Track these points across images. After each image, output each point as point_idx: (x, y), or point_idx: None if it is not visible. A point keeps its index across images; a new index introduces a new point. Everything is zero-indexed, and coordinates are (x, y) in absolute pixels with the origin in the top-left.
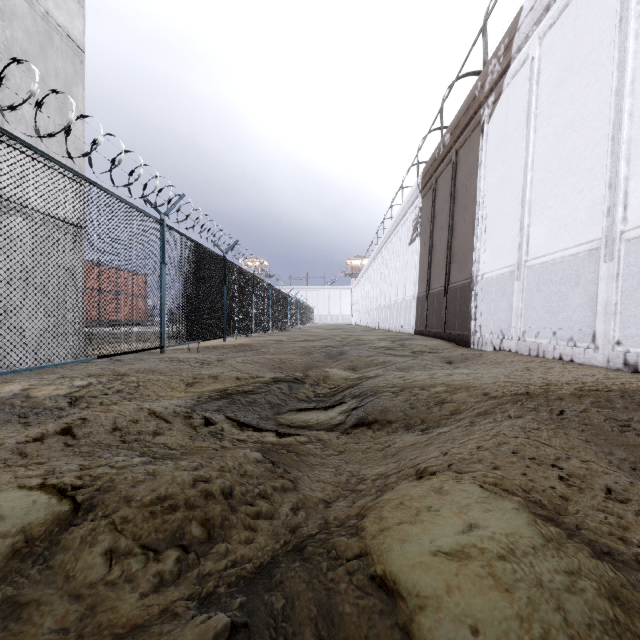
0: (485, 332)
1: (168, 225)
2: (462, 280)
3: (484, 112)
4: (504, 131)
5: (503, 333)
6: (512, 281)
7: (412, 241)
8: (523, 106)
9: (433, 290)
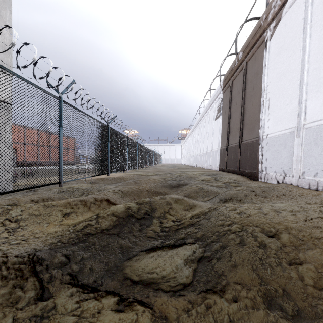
0: (270, 171)
1: (64, 101)
2: (251, 139)
3: (267, 34)
4: (283, 42)
5: (285, 172)
6: (292, 138)
7: (217, 118)
8: (299, 23)
9: (231, 145)
